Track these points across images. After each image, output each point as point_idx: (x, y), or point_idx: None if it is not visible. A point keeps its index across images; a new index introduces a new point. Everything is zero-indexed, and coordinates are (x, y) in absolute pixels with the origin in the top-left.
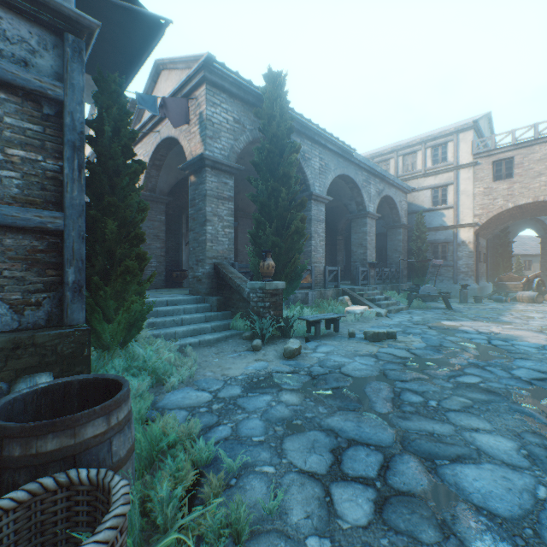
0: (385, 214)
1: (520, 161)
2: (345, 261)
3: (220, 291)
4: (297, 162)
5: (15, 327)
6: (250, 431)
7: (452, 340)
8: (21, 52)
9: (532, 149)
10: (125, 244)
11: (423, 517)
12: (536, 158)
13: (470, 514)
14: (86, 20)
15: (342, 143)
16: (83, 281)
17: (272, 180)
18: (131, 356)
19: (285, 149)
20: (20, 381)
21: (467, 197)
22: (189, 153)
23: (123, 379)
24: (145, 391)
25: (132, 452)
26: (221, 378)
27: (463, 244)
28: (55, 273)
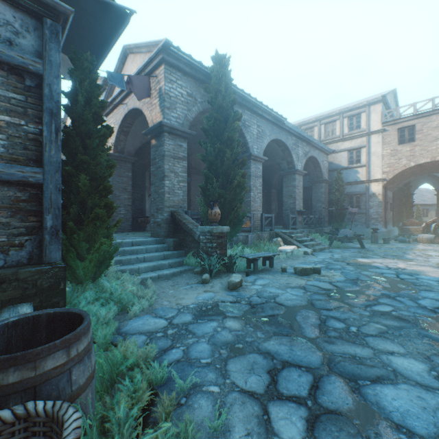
0: (311, 172)
1: (421, 128)
2: (278, 210)
3: (175, 234)
4: (238, 128)
5: (1, 265)
6: (199, 353)
7: (367, 274)
8: (7, 33)
9: (430, 118)
10: (95, 195)
11: (350, 434)
12: (433, 126)
13: (391, 432)
14: (62, 6)
15: (275, 113)
16: (59, 226)
17: (218, 143)
18: (100, 289)
19: (229, 117)
20: (5, 311)
21: (377, 158)
22: (150, 121)
23: (85, 313)
24: (111, 318)
25: (92, 379)
26: (176, 306)
27: (374, 195)
28: (36, 220)
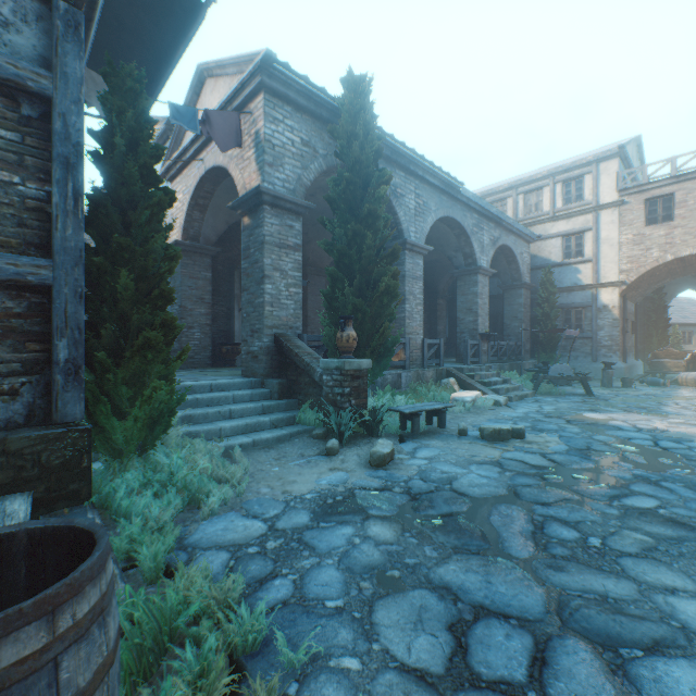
0: (502, 270)
1: (683, 198)
2: (448, 332)
3: (282, 372)
4: (386, 198)
5: None
6: (322, 589)
7: (603, 441)
8: None
9: None
10: (144, 307)
11: None
12: None
13: None
14: None
15: (445, 174)
16: (81, 359)
17: (353, 222)
18: (153, 466)
19: (370, 179)
20: None
21: (611, 247)
22: (241, 186)
23: (100, 531)
24: (168, 520)
25: (109, 668)
26: (282, 497)
27: (605, 308)
28: (40, 348)
